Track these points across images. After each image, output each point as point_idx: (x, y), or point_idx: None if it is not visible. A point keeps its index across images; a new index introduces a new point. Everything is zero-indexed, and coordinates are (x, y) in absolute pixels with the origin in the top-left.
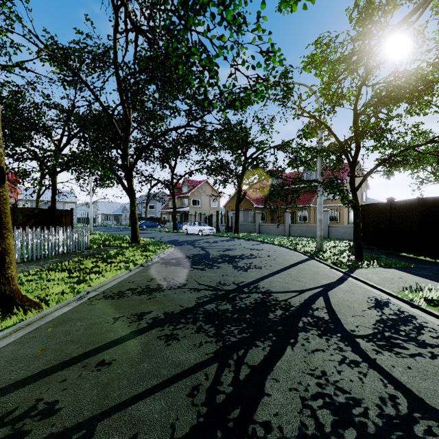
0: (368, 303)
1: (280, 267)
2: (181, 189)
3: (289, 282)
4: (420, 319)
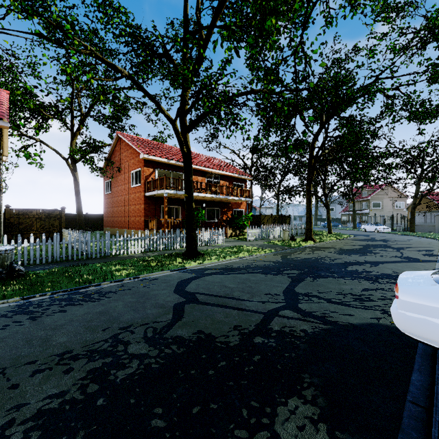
0: (425, 249)
1: (409, 244)
2: (360, 193)
3: (403, 246)
4: (435, 251)
